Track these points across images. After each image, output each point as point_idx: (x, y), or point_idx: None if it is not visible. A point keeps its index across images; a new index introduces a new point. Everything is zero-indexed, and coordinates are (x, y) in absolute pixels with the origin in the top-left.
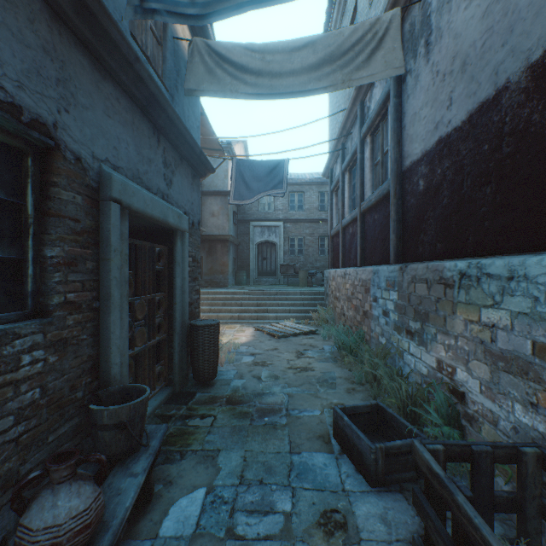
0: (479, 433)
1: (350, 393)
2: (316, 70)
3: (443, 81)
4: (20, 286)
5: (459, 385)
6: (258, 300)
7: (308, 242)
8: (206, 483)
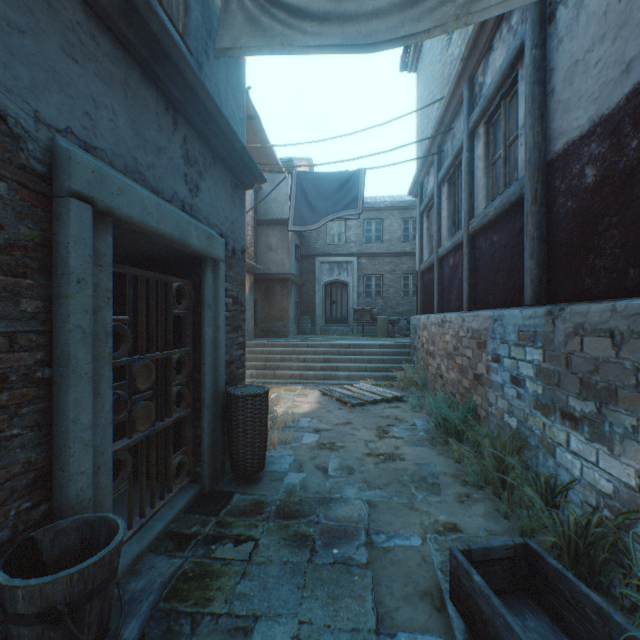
0: None
1: (463, 504)
2: (414, 4)
3: None
4: None
5: None
6: (326, 354)
7: (388, 282)
8: None
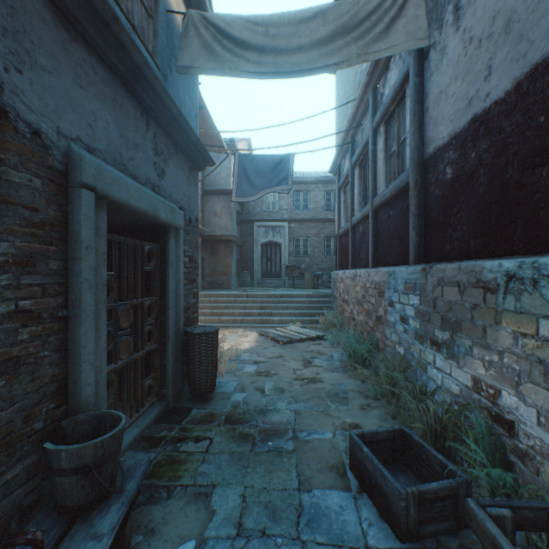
0: (537, 476)
1: (364, 410)
2: (327, 43)
3: (478, 48)
4: None
5: (505, 411)
6: (262, 303)
7: (314, 243)
8: (195, 532)
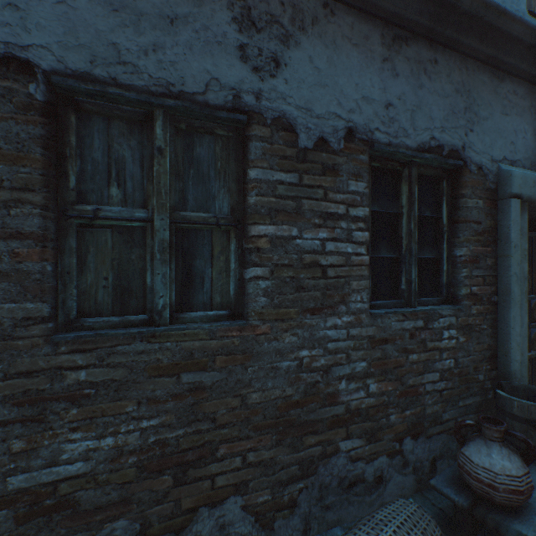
0: None
1: None
2: None
3: None
4: (437, 278)
5: None
6: None
7: None
8: None
